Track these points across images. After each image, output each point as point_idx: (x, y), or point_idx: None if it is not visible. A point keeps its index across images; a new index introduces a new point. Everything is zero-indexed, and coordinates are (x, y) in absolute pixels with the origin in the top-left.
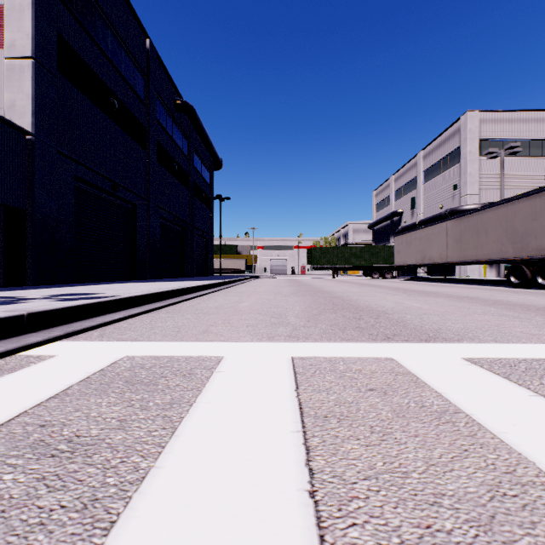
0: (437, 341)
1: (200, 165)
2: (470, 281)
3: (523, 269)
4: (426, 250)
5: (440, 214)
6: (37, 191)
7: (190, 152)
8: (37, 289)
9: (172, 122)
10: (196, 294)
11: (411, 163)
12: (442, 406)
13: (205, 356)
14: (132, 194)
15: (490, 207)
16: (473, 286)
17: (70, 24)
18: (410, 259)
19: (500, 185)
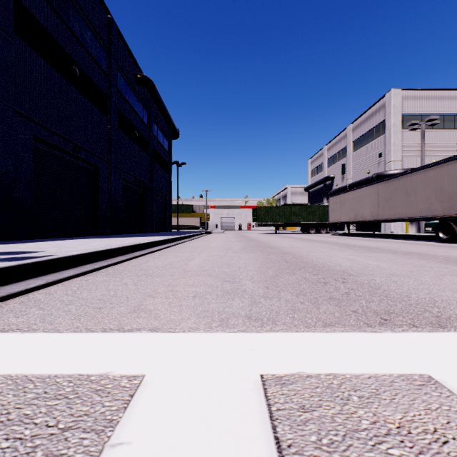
0: None
1: (159, 134)
2: (397, 236)
3: (451, 226)
4: (358, 209)
5: (368, 178)
6: None
7: (150, 121)
8: None
9: (133, 94)
10: (148, 250)
11: (342, 134)
12: None
13: (112, 375)
14: (94, 156)
15: (419, 170)
16: (403, 241)
17: None
18: (344, 217)
19: (421, 152)
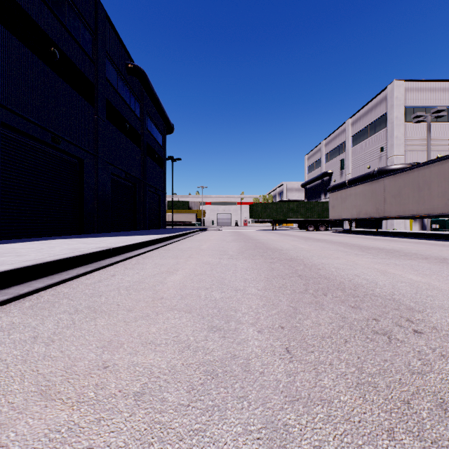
0: None
1: (153, 128)
2: (404, 234)
3: None
4: (361, 205)
5: (369, 173)
6: None
7: (142, 114)
8: None
9: (124, 84)
10: (124, 255)
11: (340, 129)
12: None
13: None
14: (78, 148)
15: (433, 162)
16: (415, 240)
17: None
18: (345, 213)
19: (426, 146)
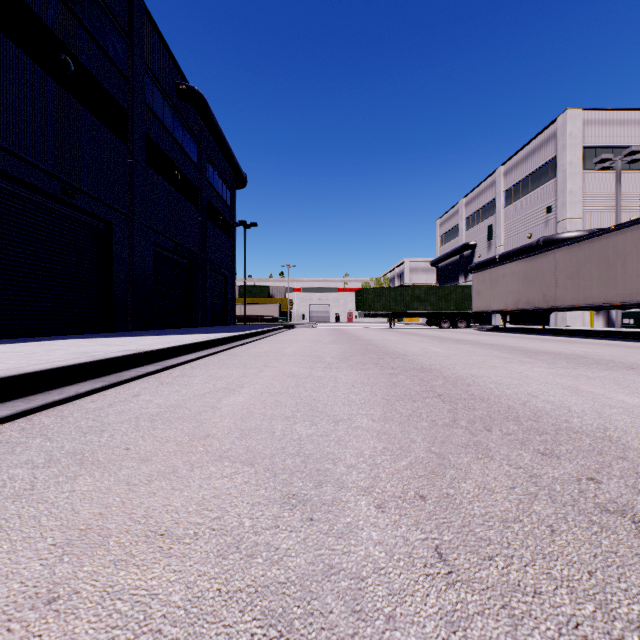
0: None
1: (216, 180)
2: (583, 333)
3: None
4: (521, 291)
5: (530, 244)
6: None
7: (201, 158)
8: None
9: (173, 114)
10: (162, 363)
11: (488, 181)
12: None
13: None
14: (103, 206)
15: (630, 225)
16: (603, 341)
17: None
18: (497, 303)
19: (615, 204)
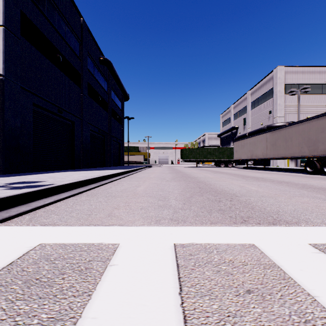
0: (282, 224)
1: (115, 98)
2: (280, 169)
3: (315, 163)
4: (253, 150)
5: (261, 128)
6: (6, 112)
7: (109, 89)
8: (2, 178)
9: (97, 70)
10: (110, 180)
11: (243, 97)
12: (325, 321)
13: (104, 243)
14: (71, 115)
15: (293, 124)
16: (283, 173)
17: (29, 5)
18: (244, 156)
19: (297, 111)
